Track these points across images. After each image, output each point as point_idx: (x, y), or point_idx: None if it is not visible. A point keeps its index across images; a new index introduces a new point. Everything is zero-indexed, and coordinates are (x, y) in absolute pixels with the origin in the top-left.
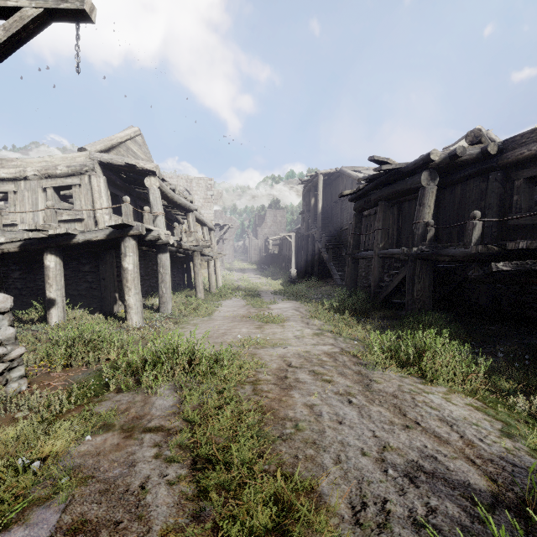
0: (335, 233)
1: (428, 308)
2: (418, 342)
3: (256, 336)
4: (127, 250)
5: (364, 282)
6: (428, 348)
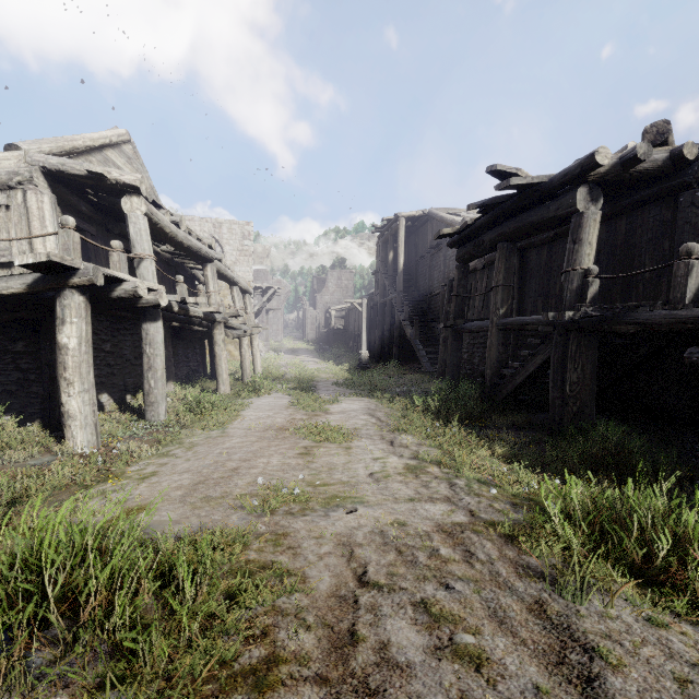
0: (421, 300)
1: (590, 412)
2: (656, 511)
3: (295, 475)
4: (67, 312)
5: (467, 368)
6: (696, 533)
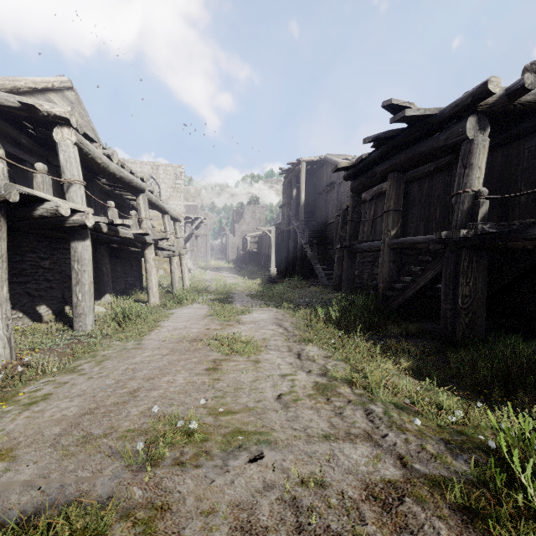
0: (319, 228)
1: (481, 323)
2: None
3: (197, 399)
4: None
5: (358, 282)
6: None
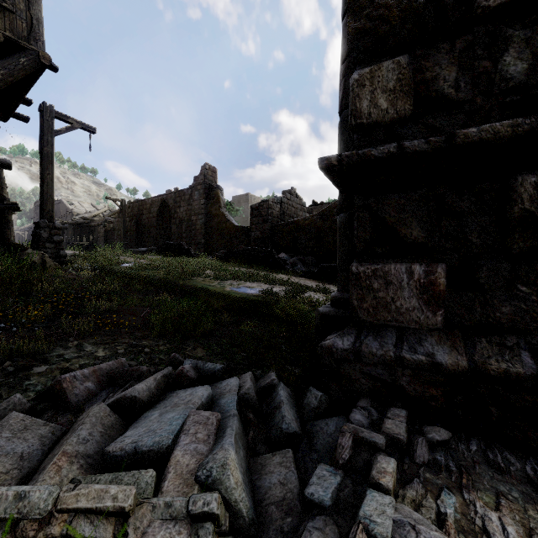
0: None
1: None
2: None
3: None
4: None
5: None
6: None
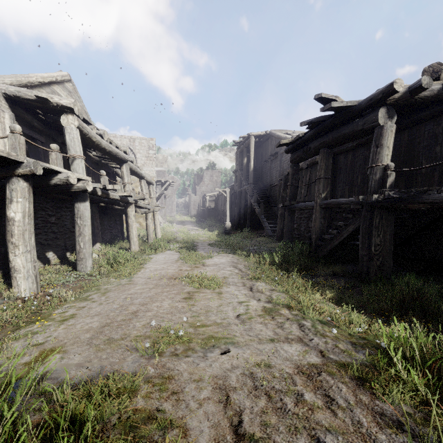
0: (265, 189)
1: (389, 265)
2: None
3: (180, 317)
4: (14, 194)
5: (296, 233)
6: None
